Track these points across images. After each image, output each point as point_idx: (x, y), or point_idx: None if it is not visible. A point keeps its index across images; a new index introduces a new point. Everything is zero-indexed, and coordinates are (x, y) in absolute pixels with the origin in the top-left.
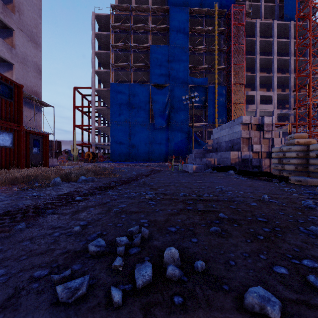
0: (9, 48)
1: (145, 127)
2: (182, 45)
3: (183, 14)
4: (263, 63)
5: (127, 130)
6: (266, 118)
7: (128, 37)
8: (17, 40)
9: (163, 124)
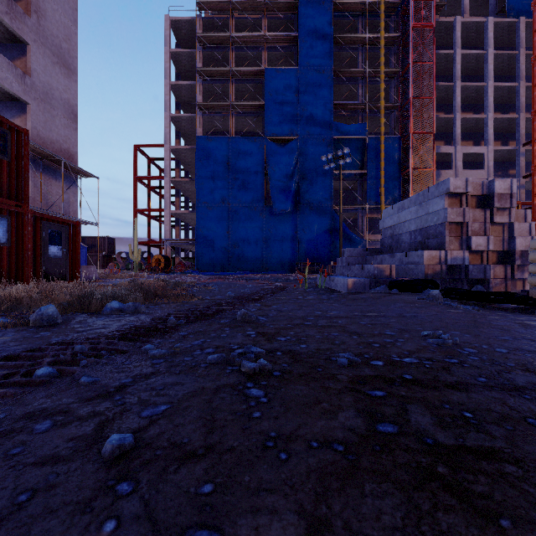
0: (20, 76)
1: (255, 212)
2: (320, 67)
3: (323, 11)
4: (468, 96)
5: (224, 218)
6: (498, 182)
7: (227, 56)
8: (34, 62)
9: (288, 207)
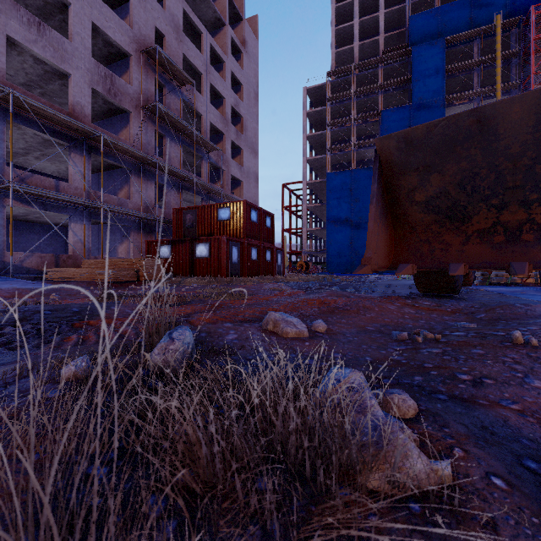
0: (240, 168)
1: None
2: (432, 99)
3: (435, 50)
4: None
5: (348, 232)
6: None
7: (350, 105)
8: (244, 158)
9: None
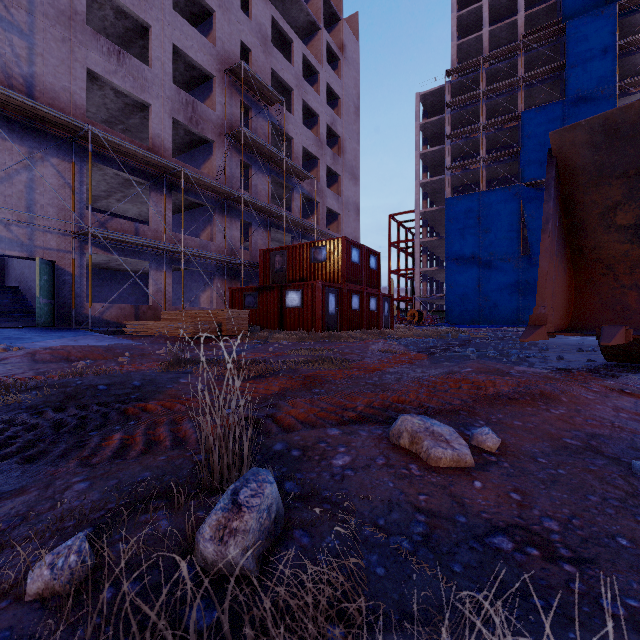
0: (337, 199)
1: (510, 263)
2: (597, 89)
3: (601, 22)
4: None
5: (475, 273)
6: None
7: (477, 109)
8: (342, 186)
9: None
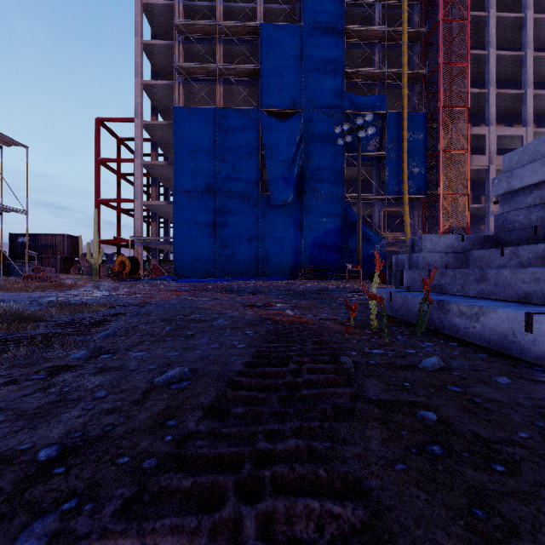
0: None
1: (249, 203)
2: (329, 25)
3: None
4: (500, 70)
5: (210, 210)
6: None
7: (214, 13)
8: None
9: (289, 197)
